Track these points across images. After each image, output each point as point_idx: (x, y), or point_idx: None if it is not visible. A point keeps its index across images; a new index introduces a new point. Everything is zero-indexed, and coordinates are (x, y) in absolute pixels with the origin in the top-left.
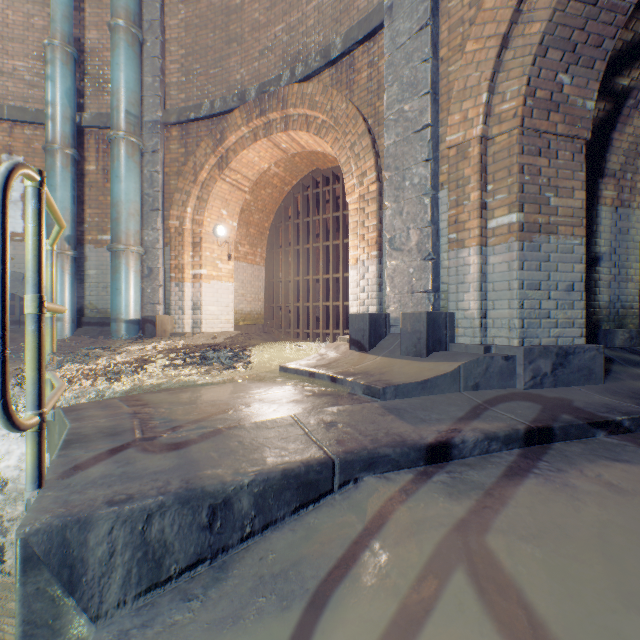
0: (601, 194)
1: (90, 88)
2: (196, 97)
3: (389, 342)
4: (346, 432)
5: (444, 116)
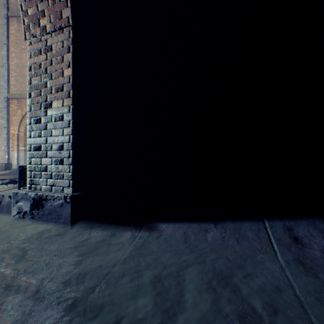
0: None
1: None
2: None
3: None
4: None
5: (11, 126)
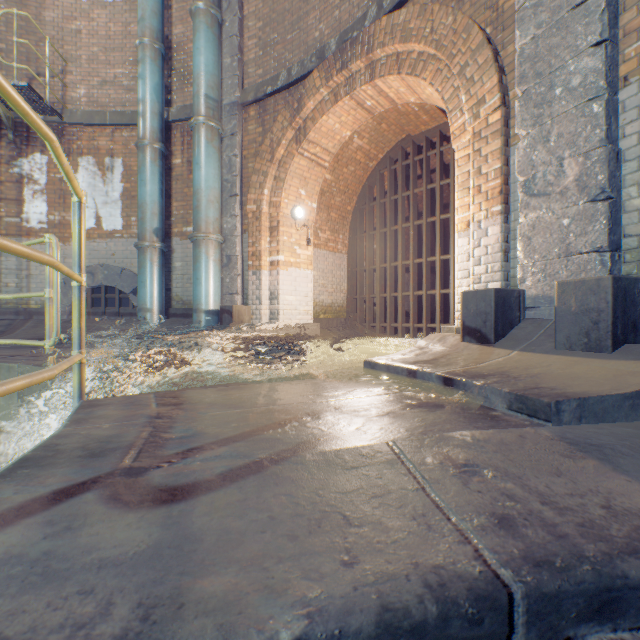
0: None
1: (176, 83)
2: (273, 69)
3: (527, 331)
4: (507, 493)
5: None
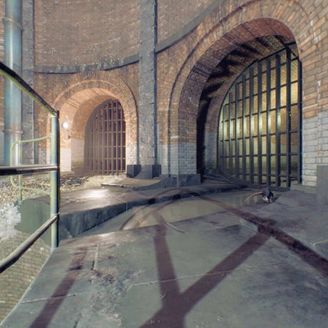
0: (205, 127)
1: None
2: (53, 62)
3: (141, 174)
4: (128, 198)
5: (158, 100)
